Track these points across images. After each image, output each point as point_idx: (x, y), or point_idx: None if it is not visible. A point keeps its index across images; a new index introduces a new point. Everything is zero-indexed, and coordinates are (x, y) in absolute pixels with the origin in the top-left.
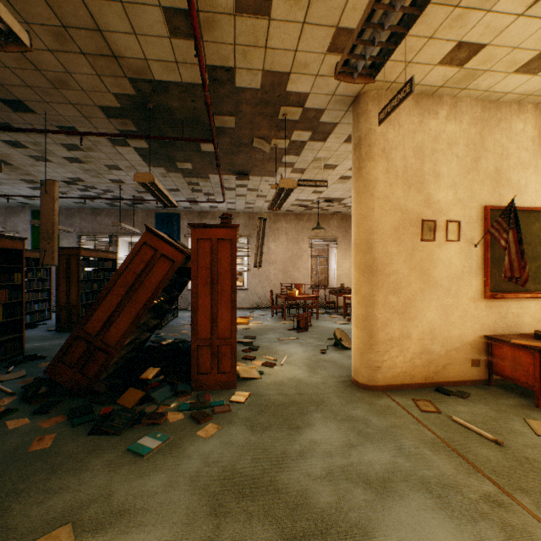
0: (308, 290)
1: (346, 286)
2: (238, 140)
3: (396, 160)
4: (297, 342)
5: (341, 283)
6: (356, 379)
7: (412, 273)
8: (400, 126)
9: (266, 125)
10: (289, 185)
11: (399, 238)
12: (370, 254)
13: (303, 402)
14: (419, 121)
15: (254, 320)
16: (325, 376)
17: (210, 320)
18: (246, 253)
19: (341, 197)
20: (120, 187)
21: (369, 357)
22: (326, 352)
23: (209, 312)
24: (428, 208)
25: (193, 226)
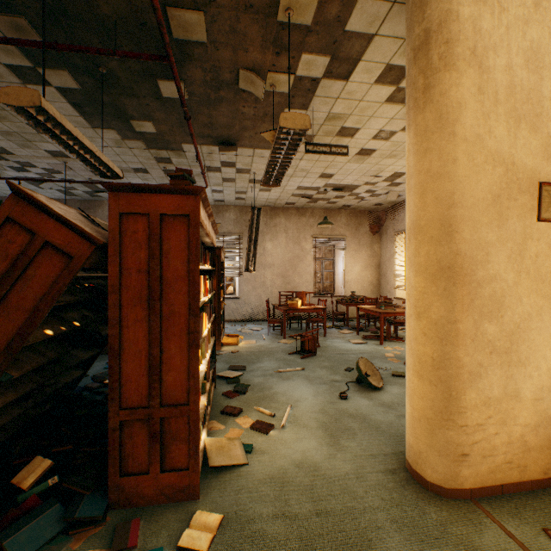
0: (312, 298)
1: (355, 293)
2: (216, 75)
3: (495, 70)
4: (304, 376)
5: (352, 291)
6: (418, 472)
7: (522, 279)
8: (502, 8)
9: (258, 38)
10: (297, 124)
11: (500, 215)
12: (449, 243)
13: (331, 549)
14: (535, 2)
15: (246, 339)
16: (357, 456)
17: (146, 371)
18: (237, 254)
19: (355, 184)
20: (65, 164)
21: (448, 436)
22: (348, 397)
23: (144, 354)
24: (549, 161)
25: (112, 187)
